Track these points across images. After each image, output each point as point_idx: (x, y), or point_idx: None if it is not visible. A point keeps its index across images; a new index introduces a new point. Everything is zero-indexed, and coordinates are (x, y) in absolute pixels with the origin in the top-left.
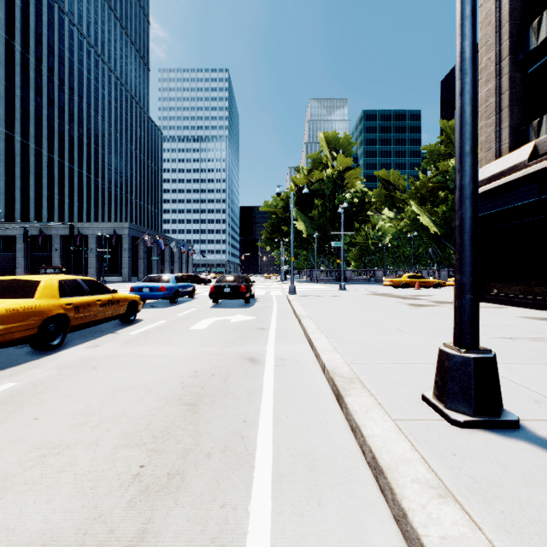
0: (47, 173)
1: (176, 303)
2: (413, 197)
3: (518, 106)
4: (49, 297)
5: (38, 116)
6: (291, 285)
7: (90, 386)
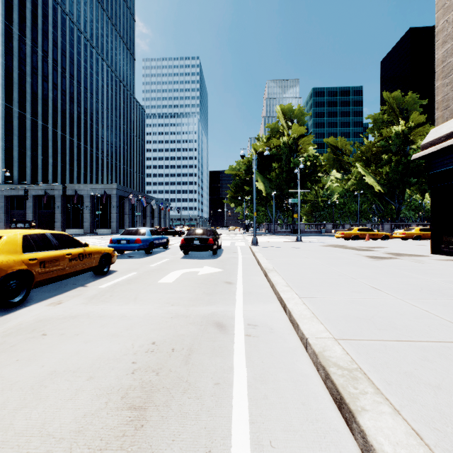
0: (52, 144)
1: (151, 254)
2: (359, 160)
3: None
4: (9, 252)
5: (44, 98)
6: (253, 237)
7: (23, 366)
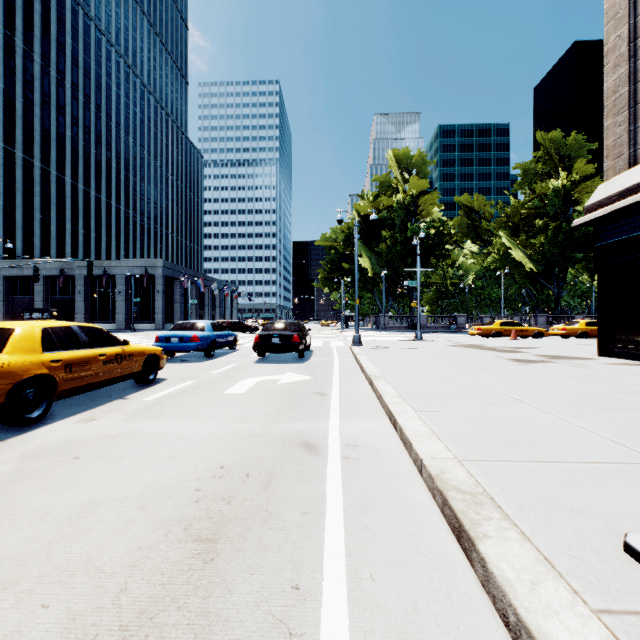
0: (70, 203)
1: (213, 357)
2: (503, 227)
3: None
4: (25, 351)
5: (60, 138)
6: (355, 334)
7: (54, 495)
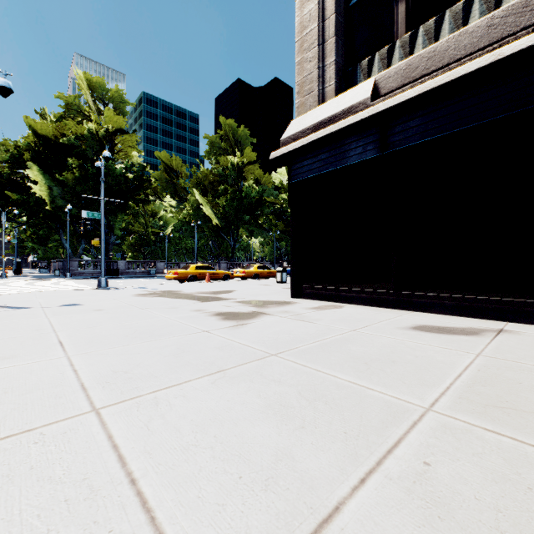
0: None
1: None
2: (196, 187)
3: (342, 42)
4: None
5: None
6: None
7: None
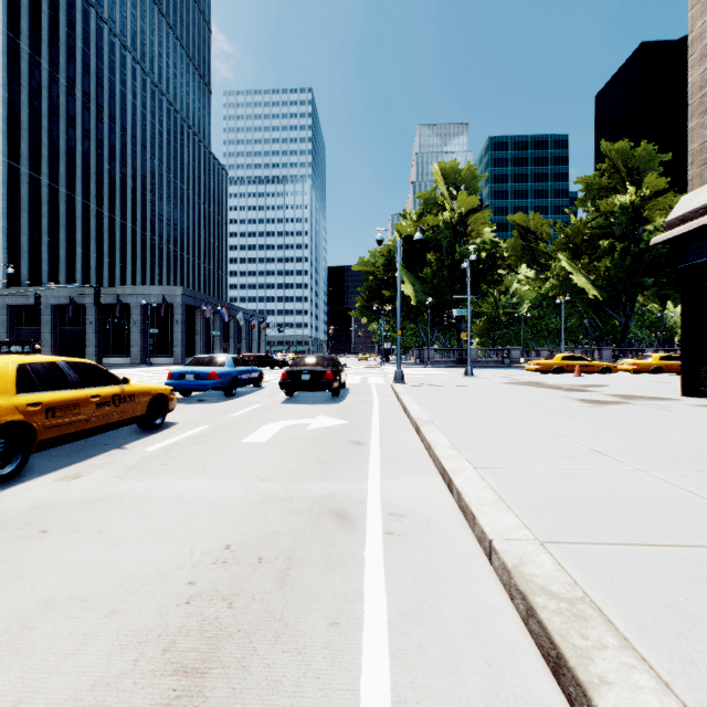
0: (81, 225)
1: (234, 396)
2: (562, 249)
3: None
4: None
5: (70, 153)
6: (397, 370)
7: None
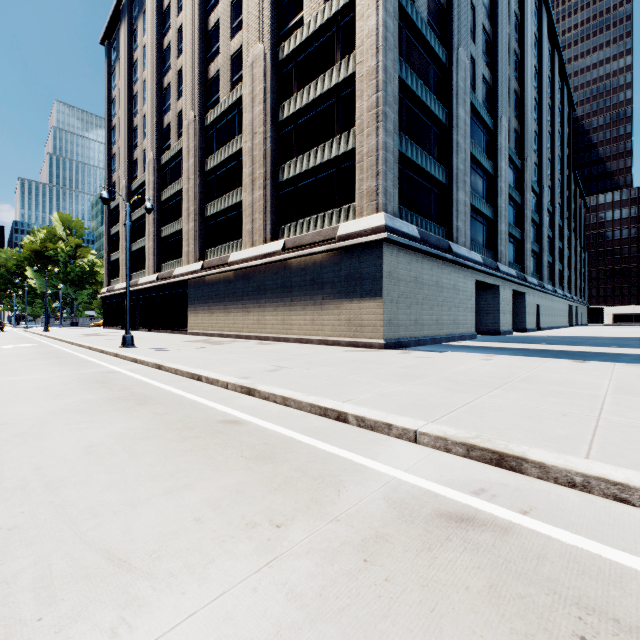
0: None
1: None
2: None
3: (110, 274)
4: None
5: None
6: (26, 325)
7: None
